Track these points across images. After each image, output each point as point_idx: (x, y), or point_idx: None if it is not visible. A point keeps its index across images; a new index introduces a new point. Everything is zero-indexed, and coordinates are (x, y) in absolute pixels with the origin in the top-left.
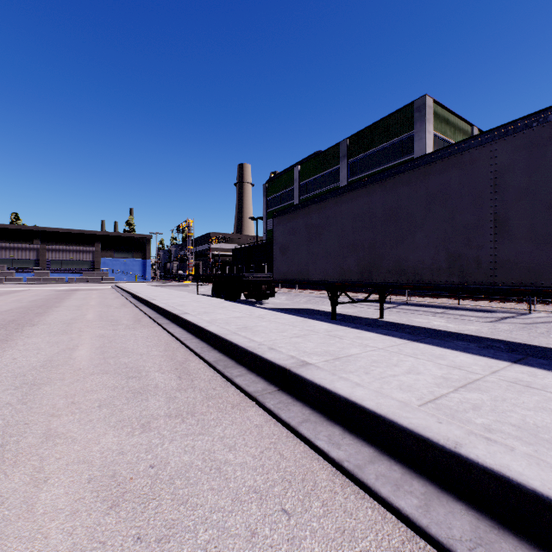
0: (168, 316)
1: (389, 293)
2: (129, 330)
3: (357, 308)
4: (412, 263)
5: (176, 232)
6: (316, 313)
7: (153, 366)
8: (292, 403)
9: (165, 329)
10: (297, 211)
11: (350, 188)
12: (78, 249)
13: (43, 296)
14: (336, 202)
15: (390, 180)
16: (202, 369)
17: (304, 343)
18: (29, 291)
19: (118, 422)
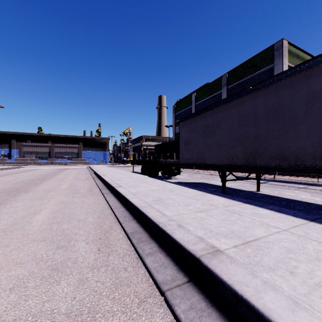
0: (110, 188)
1: (264, 173)
2: (81, 198)
3: (237, 183)
4: (294, 150)
5: (122, 135)
6: (209, 186)
7: (83, 234)
8: (206, 310)
9: (104, 198)
10: (196, 116)
11: (237, 96)
12: (70, 146)
13: (47, 172)
14: (226, 107)
15: (272, 86)
16: (120, 240)
17: (208, 219)
18: (42, 169)
19: (12, 321)
